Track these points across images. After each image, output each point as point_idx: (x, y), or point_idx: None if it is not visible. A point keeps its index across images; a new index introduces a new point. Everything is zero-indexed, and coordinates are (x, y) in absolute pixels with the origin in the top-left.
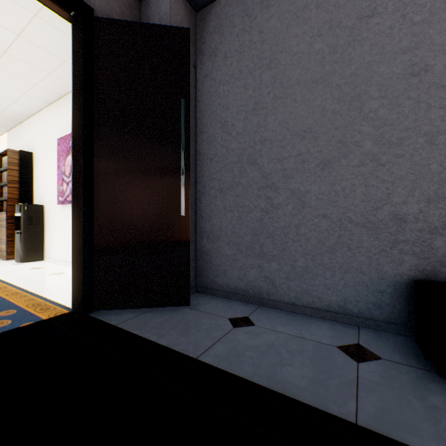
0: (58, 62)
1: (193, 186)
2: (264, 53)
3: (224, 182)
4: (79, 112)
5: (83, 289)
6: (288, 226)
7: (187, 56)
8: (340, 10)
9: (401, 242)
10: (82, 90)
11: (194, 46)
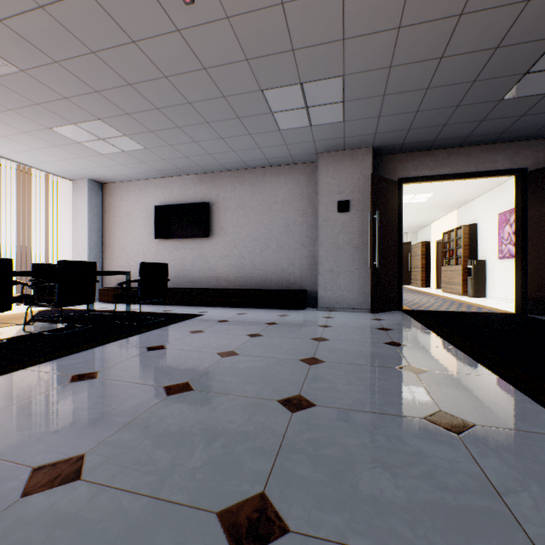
0: None
1: None
2: None
3: None
4: (518, 220)
5: (520, 303)
6: None
7: None
8: None
9: None
10: (519, 209)
11: None
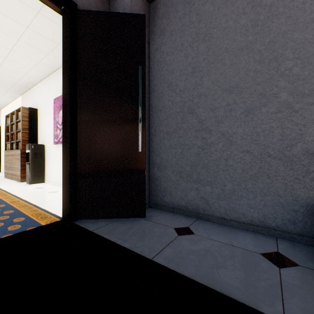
0: (54, 45)
1: (147, 130)
2: (200, 30)
3: (170, 127)
4: (67, 78)
5: (69, 204)
6: (219, 159)
7: (143, 35)
8: None
9: (312, 172)
10: (69, 62)
11: (148, 28)
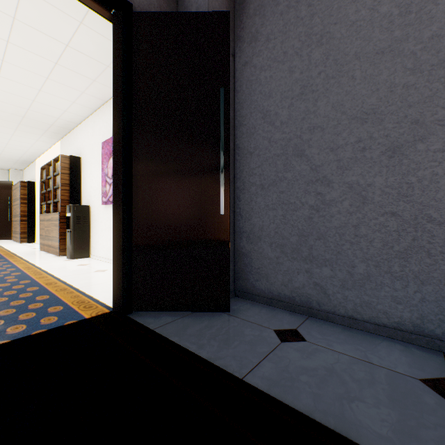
0: (102, 68)
1: (231, 183)
2: (313, 28)
3: (266, 178)
4: (119, 110)
5: (122, 289)
6: (344, 226)
7: (227, 42)
8: None
9: None
10: (121, 88)
11: (233, 33)
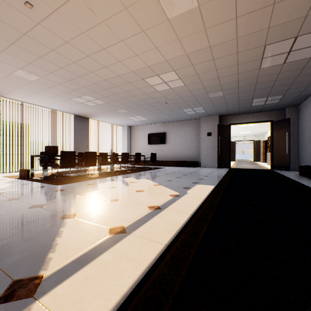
0: None
1: (296, 147)
2: (304, 118)
3: (300, 146)
4: (270, 137)
5: (271, 166)
6: (306, 156)
7: (288, 123)
8: (310, 113)
9: None
10: (271, 134)
11: (297, 114)
